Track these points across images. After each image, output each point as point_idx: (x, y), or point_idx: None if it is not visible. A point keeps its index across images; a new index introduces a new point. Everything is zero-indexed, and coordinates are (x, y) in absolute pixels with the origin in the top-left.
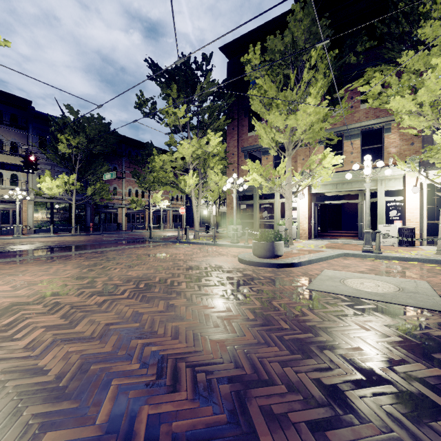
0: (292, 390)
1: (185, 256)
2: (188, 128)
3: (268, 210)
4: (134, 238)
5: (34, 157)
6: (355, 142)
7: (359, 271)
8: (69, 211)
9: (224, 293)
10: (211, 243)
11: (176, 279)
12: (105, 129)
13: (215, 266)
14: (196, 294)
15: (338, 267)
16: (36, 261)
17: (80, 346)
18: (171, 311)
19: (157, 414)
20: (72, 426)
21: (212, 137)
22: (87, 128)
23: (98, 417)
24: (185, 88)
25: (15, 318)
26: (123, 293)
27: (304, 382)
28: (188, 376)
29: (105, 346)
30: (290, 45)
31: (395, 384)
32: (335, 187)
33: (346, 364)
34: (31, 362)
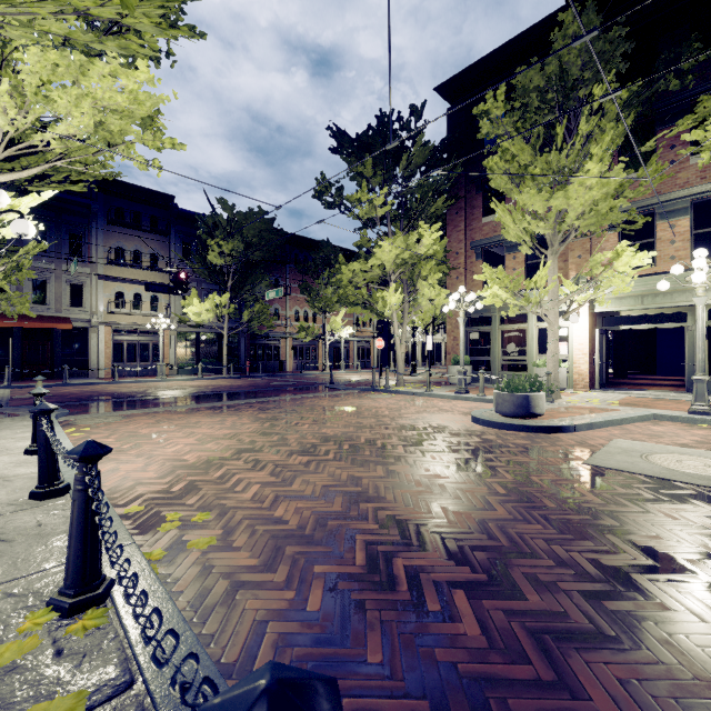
0: (561, 565)
1: (390, 411)
2: (388, 220)
3: (515, 340)
4: (308, 383)
5: (184, 274)
6: (680, 222)
7: (678, 444)
8: (219, 343)
9: (460, 462)
10: (425, 393)
11: (388, 441)
12: (267, 227)
13: (437, 426)
14: (420, 461)
15: (641, 436)
16: (203, 411)
17: (306, 504)
18: (394, 477)
19: (412, 566)
20: (334, 564)
21: (426, 232)
22: (245, 228)
23: (356, 561)
24: (383, 159)
25: (223, 472)
26: (327, 454)
27: (576, 560)
28: (435, 540)
29: (333, 506)
30: (556, 78)
31: (702, 575)
32: (640, 302)
33: (636, 550)
34: (266, 513)
